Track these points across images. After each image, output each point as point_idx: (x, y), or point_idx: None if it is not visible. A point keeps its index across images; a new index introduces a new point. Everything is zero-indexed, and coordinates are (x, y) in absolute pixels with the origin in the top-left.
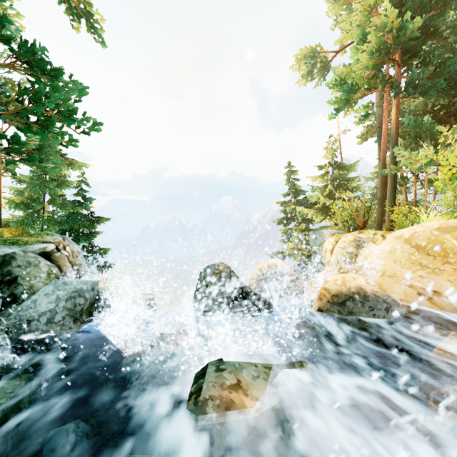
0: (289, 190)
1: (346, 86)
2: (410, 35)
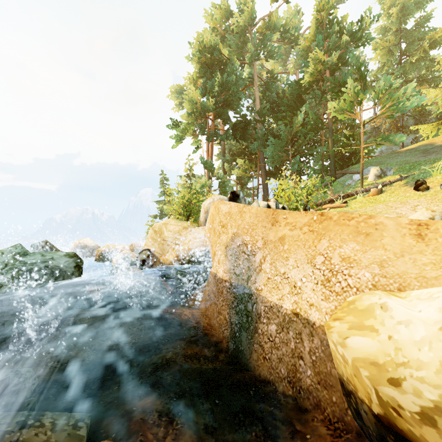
0: (161, 192)
1: (179, 129)
2: (208, 107)
